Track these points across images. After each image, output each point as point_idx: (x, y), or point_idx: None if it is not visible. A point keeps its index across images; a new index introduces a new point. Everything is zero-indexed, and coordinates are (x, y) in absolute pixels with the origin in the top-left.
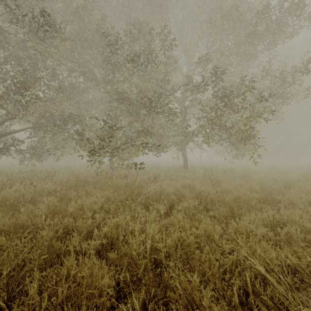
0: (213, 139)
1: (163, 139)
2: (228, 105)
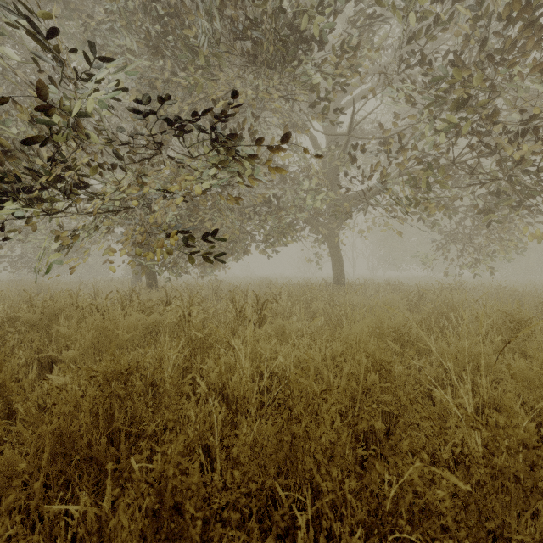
0: (445, 186)
1: (284, 209)
2: (542, 29)
